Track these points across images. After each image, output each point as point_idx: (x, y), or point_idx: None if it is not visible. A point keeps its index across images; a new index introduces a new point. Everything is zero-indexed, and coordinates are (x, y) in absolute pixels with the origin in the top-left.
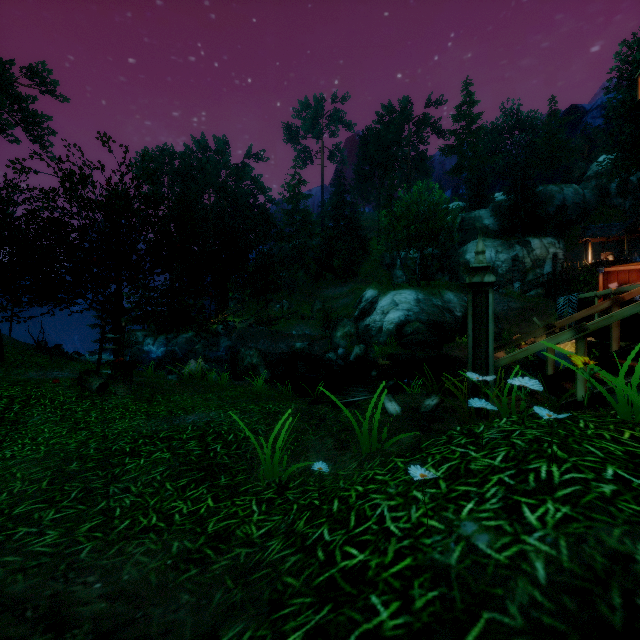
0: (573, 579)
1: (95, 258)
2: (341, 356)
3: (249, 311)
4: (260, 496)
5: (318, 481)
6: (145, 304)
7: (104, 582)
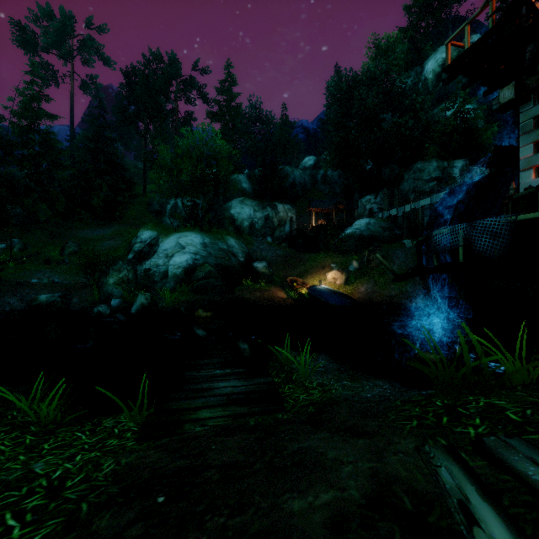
0: None
1: None
2: (117, 308)
3: None
4: None
5: None
6: None
7: None
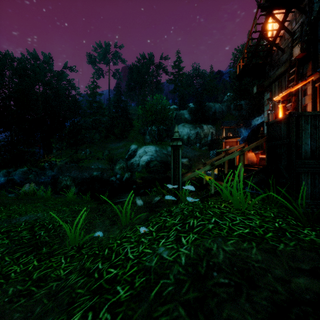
0: (193, 260)
1: None
2: (118, 178)
3: (65, 155)
4: (66, 254)
5: (99, 242)
6: None
7: None
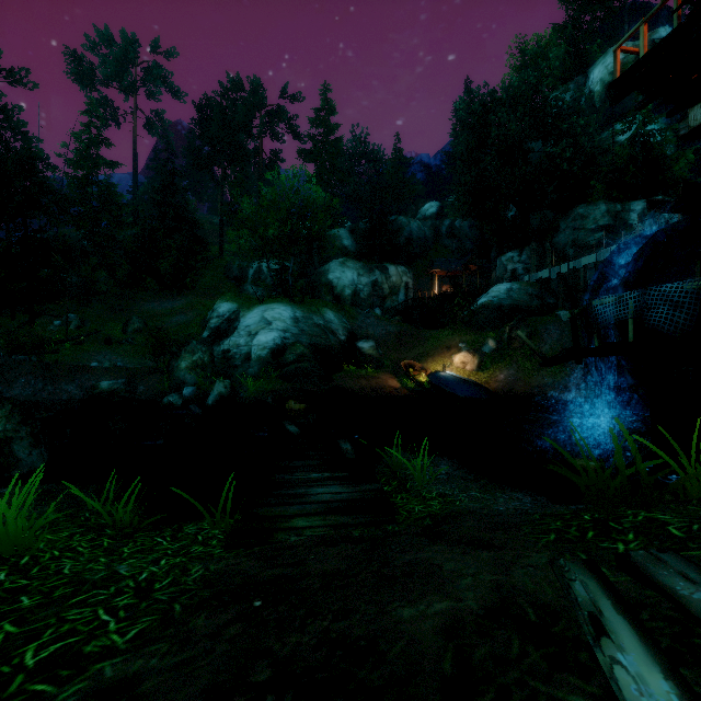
0: None
1: None
2: (190, 399)
3: None
4: None
5: None
6: None
7: None
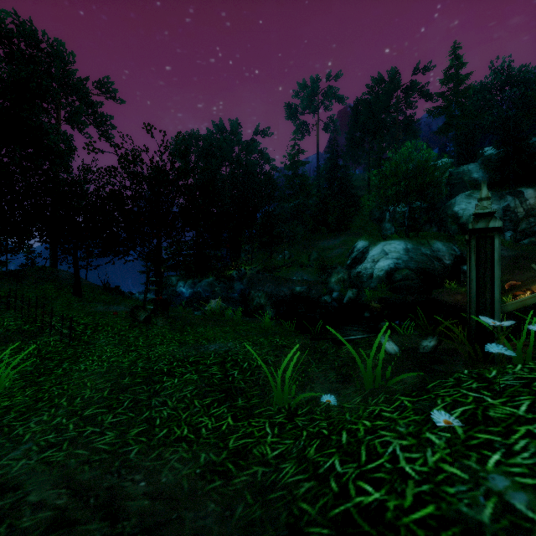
0: None
1: (142, 218)
2: (335, 299)
3: (257, 260)
4: (272, 419)
5: (324, 411)
6: (178, 255)
7: (147, 481)
